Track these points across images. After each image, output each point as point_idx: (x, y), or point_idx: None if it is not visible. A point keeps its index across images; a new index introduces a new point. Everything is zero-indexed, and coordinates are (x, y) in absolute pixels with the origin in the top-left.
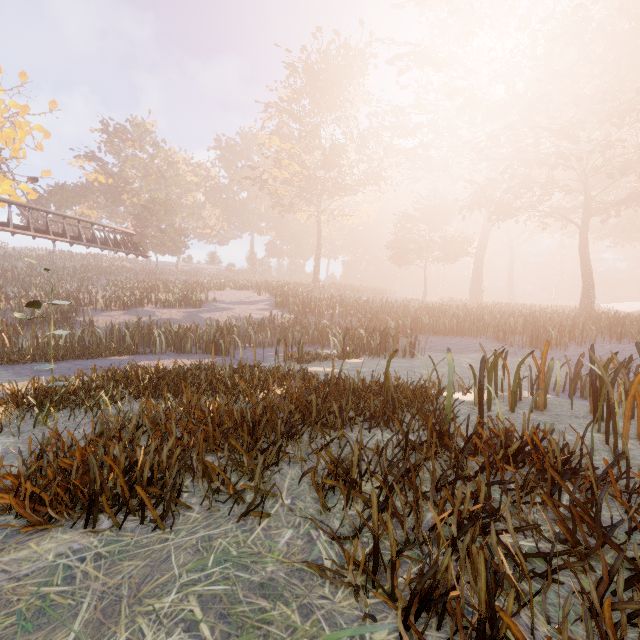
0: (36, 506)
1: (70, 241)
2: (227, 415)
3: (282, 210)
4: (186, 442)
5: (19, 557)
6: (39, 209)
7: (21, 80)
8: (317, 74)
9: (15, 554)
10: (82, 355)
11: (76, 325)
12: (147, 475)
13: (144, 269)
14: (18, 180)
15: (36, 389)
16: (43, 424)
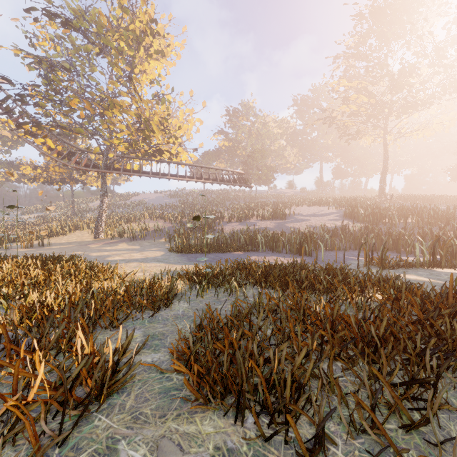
0: (199, 380)
1: (212, 182)
2: (336, 319)
3: (348, 139)
4: (310, 348)
5: (189, 432)
6: (198, 166)
7: (190, 95)
8: (384, 11)
9: (186, 426)
10: (218, 250)
11: (215, 231)
12: (289, 391)
13: (248, 196)
14: (189, 152)
15: (197, 271)
16: (201, 297)
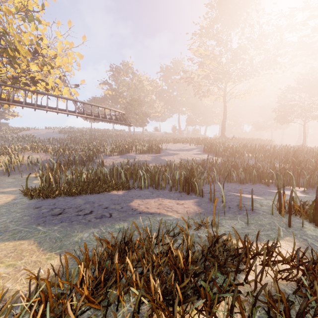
0: None
1: (94, 118)
2: None
3: (200, 96)
4: None
5: None
6: (80, 101)
7: (69, 26)
8: (227, 4)
9: None
10: (92, 191)
11: (95, 164)
12: None
13: (128, 134)
14: (70, 87)
15: None
16: None
